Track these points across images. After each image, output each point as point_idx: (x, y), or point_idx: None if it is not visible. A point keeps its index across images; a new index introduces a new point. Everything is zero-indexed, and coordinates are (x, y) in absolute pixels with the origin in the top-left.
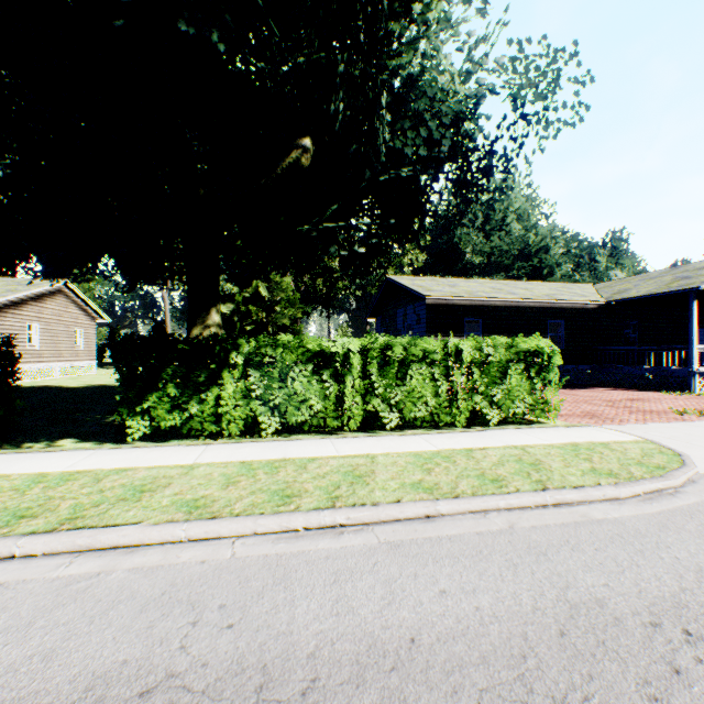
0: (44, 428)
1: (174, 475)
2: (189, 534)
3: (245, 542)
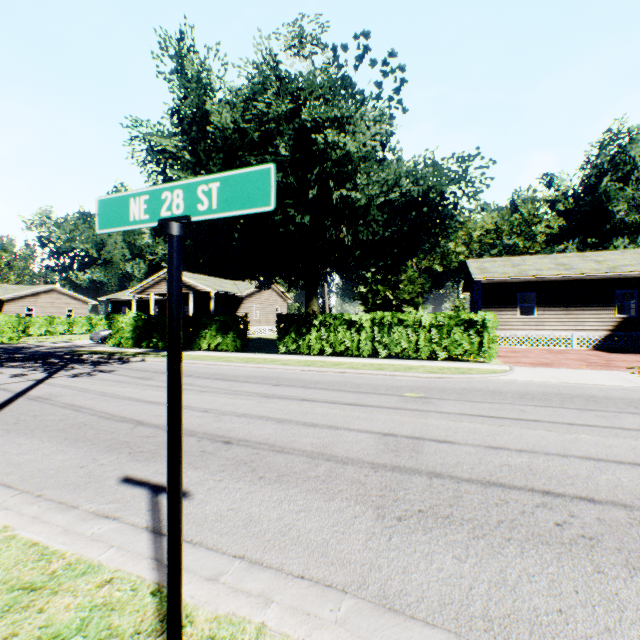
0: (257, 350)
1: (285, 360)
2: (280, 367)
3: (291, 370)
